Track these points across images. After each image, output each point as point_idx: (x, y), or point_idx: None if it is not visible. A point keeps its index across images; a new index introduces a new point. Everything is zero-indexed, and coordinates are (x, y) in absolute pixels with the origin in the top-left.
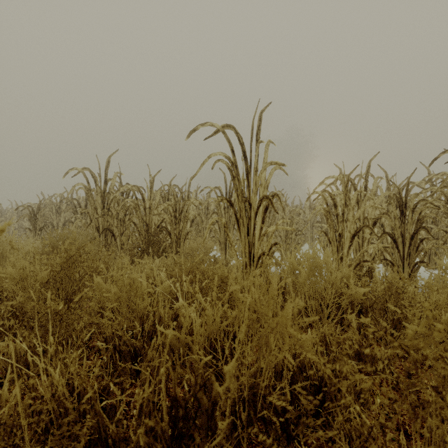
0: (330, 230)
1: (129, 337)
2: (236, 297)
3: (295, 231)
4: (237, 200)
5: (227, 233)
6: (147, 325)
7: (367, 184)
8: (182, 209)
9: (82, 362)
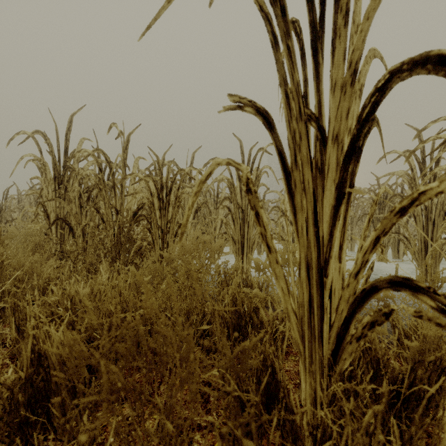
0: None
1: None
2: None
3: None
4: (286, 112)
5: (255, 211)
6: None
7: None
8: (171, 185)
9: None
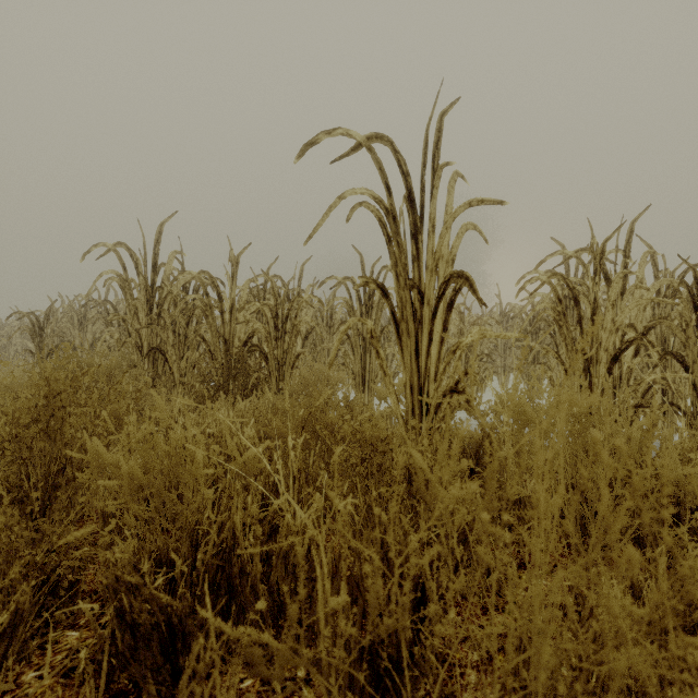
0: (567, 348)
1: (162, 581)
2: (430, 500)
3: (482, 355)
4: (396, 285)
5: (376, 349)
6: (203, 555)
7: (627, 265)
8: (288, 313)
9: (59, 634)
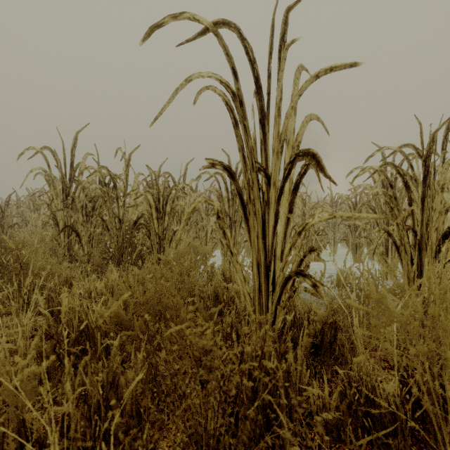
0: (398, 227)
1: None
2: None
3: (319, 230)
4: (243, 167)
5: (223, 230)
6: None
7: (444, 157)
8: (167, 199)
9: None
